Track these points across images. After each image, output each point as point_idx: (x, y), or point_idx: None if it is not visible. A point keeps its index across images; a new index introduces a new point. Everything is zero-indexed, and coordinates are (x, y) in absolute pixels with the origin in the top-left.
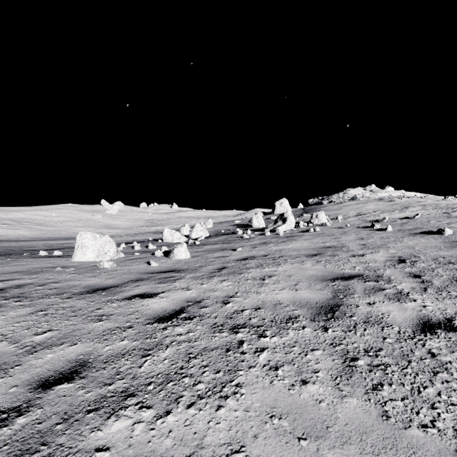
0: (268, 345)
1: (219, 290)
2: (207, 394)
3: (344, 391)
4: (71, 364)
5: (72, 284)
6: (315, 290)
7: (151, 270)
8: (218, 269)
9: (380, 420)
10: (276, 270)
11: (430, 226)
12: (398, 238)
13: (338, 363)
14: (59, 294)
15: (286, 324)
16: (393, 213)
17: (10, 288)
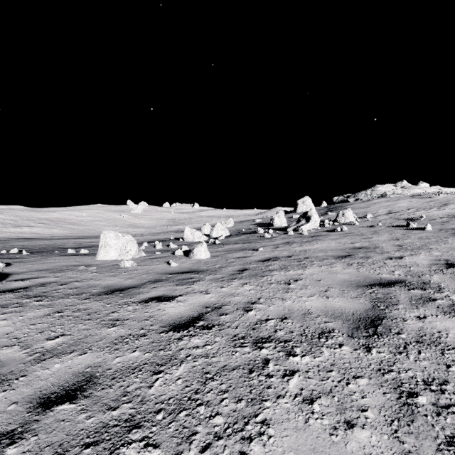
0: (299, 367)
1: (240, 294)
2: (226, 432)
3: (406, 444)
4: (77, 378)
5: (92, 284)
6: (349, 299)
7: (170, 270)
8: (239, 271)
9: None
10: (302, 273)
11: None
12: (441, 238)
13: (392, 398)
14: (78, 294)
15: (319, 340)
16: (430, 211)
17: (34, 287)
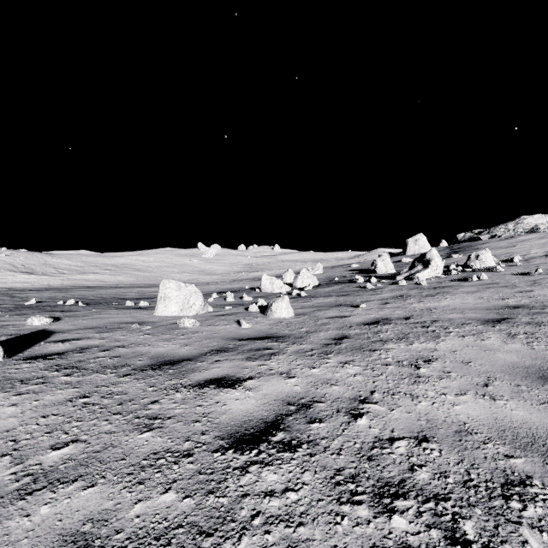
0: None
1: (340, 382)
2: None
3: None
4: None
5: (139, 351)
6: (537, 404)
7: (241, 334)
8: (335, 339)
9: None
10: (435, 348)
11: None
12: None
13: None
14: (118, 367)
15: (506, 503)
16: None
17: (72, 352)
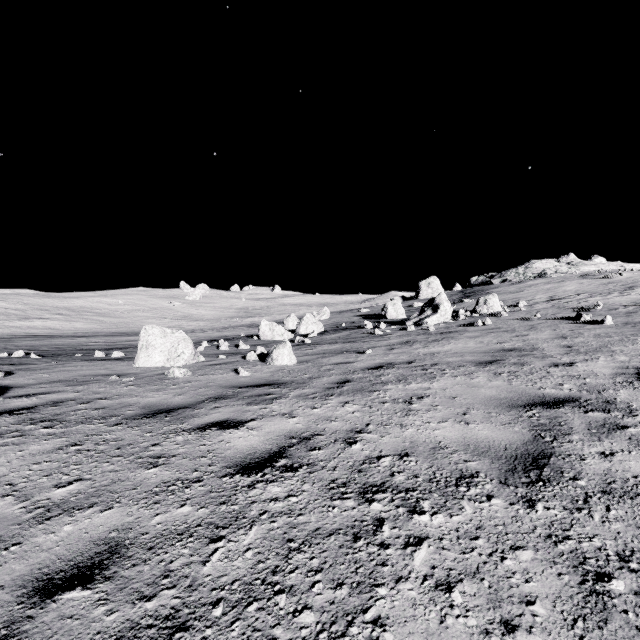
0: (429, 531)
1: (340, 419)
2: (319, 639)
3: None
4: (96, 548)
5: (126, 402)
6: (499, 425)
7: (239, 382)
8: (338, 383)
9: None
10: (429, 387)
11: None
12: (627, 336)
13: (571, 583)
14: (105, 418)
15: (457, 488)
16: (609, 297)
17: (43, 406)
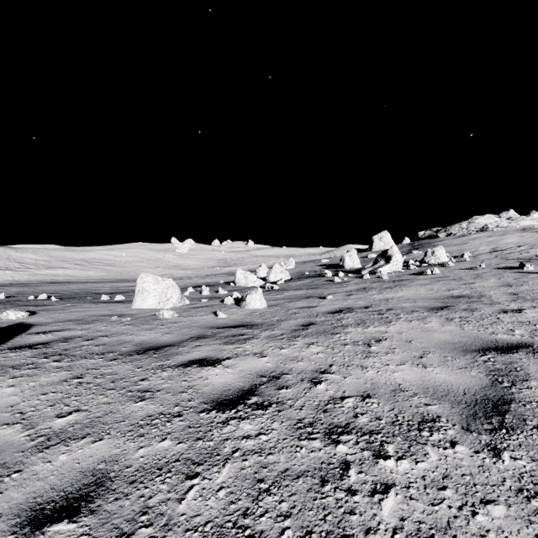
0: (395, 478)
1: (305, 359)
2: None
3: None
4: (85, 479)
5: (123, 339)
6: (456, 369)
7: (218, 323)
8: (303, 326)
9: None
10: (386, 330)
11: None
12: None
13: None
14: (105, 353)
15: (419, 433)
16: None
17: (56, 342)
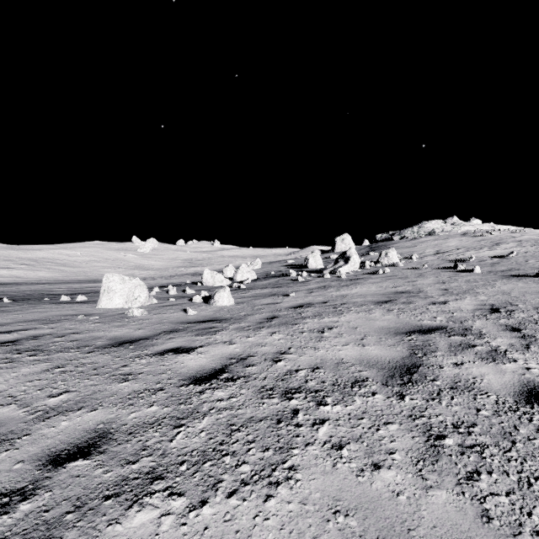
0: (330, 415)
1: (268, 344)
2: (253, 479)
3: (429, 480)
4: (89, 435)
5: (95, 335)
6: (386, 346)
7: (188, 319)
8: (268, 319)
9: (480, 522)
10: (338, 320)
11: (528, 267)
12: (489, 281)
13: (420, 441)
14: (80, 347)
15: (352, 389)
16: (480, 251)
17: (25, 340)
